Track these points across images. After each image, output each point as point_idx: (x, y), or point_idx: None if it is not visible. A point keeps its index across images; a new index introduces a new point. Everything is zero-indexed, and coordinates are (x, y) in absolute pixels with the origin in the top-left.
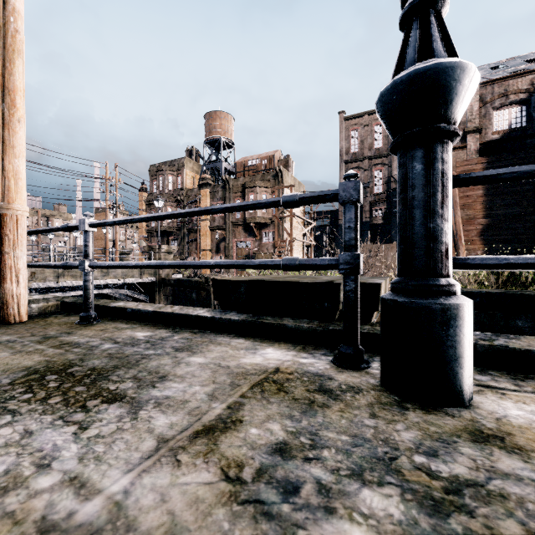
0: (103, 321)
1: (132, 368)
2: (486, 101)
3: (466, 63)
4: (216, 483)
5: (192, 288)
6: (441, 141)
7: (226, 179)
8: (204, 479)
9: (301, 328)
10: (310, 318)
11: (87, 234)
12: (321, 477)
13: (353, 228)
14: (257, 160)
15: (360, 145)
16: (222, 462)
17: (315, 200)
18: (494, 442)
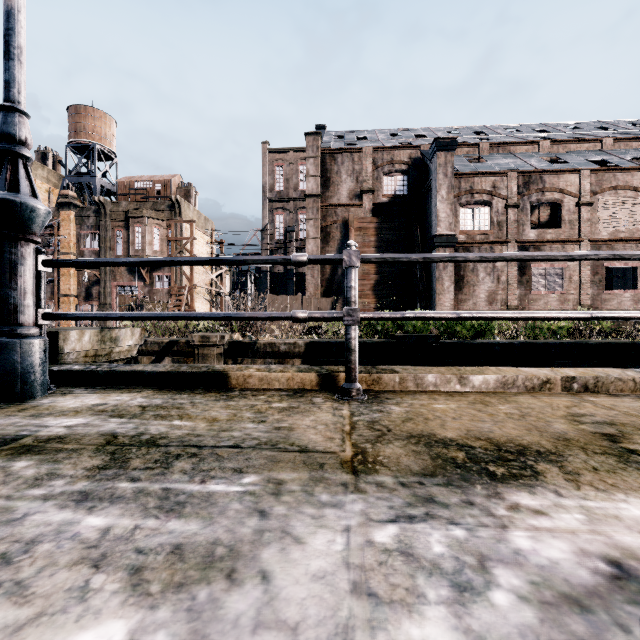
0: None
1: None
2: (377, 165)
3: (10, 199)
4: None
5: None
6: (10, 241)
7: (101, 201)
8: None
9: None
10: None
11: None
12: None
13: None
14: (148, 182)
15: (285, 184)
16: None
17: None
18: None
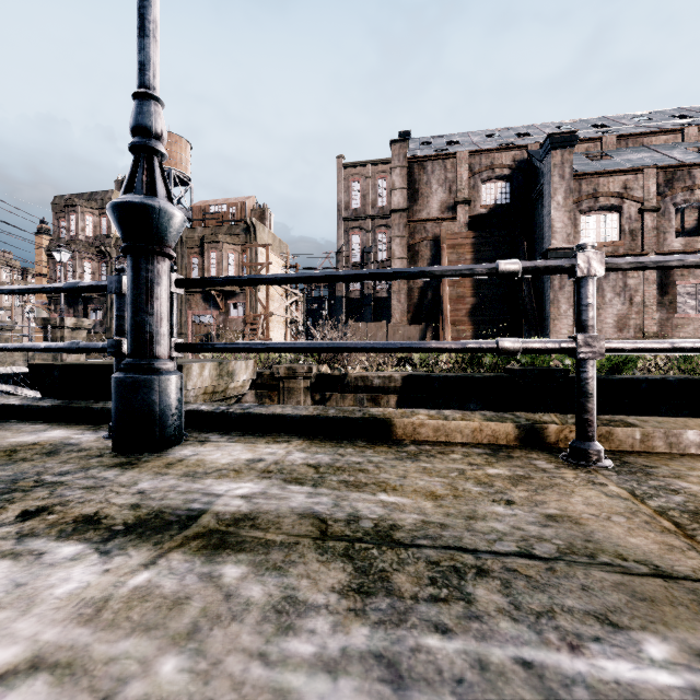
0: None
1: None
2: (474, 172)
3: (149, 204)
4: None
5: None
6: (146, 256)
7: None
8: None
9: (106, 410)
10: None
11: None
12: None
13: (120, 316)
14: (223, 206)
15: (362, 201)
16: None
17: (92, 289)
18: (125, 466)
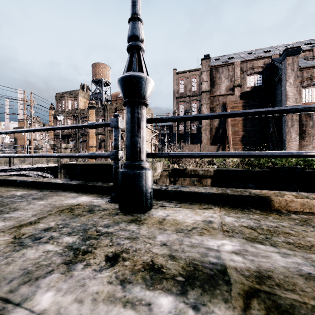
0: (1, 187)
1: (2, 207)
2: (243, 71)
3: (141, 76)
4: (8, 239)
5: None
6: (137, 105)
7: (105, 104)
8: (4, 239)
9: (103, 187)
10: (110, 182)
11: None
12: (54, 235)
13: (116, 139)
14: None
15: (185, 89)
16: (17, 234)
17: (102, 125)
18: (136, 222)
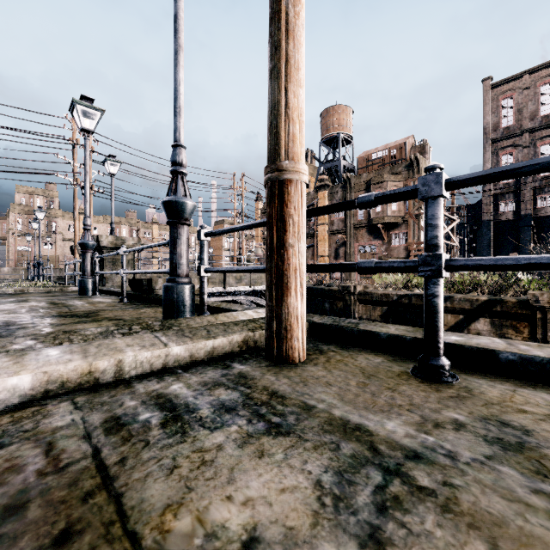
0: (458, 375)
1: None
2: None
3: None
4: None
5: (324, 297)
6: None
7: (348, 177)
8: None
9: None
10: None
11: (438, 204)
12: None
13: None
14: (384, 151)
15: (516, 116)
16: None
17: None
18: None
